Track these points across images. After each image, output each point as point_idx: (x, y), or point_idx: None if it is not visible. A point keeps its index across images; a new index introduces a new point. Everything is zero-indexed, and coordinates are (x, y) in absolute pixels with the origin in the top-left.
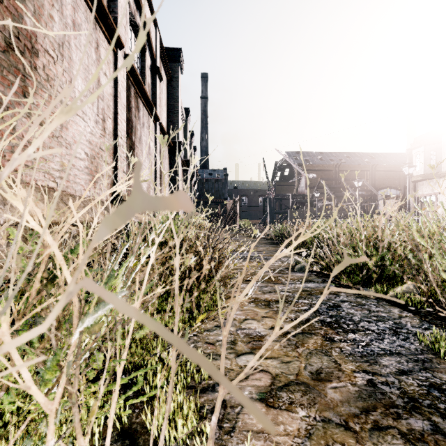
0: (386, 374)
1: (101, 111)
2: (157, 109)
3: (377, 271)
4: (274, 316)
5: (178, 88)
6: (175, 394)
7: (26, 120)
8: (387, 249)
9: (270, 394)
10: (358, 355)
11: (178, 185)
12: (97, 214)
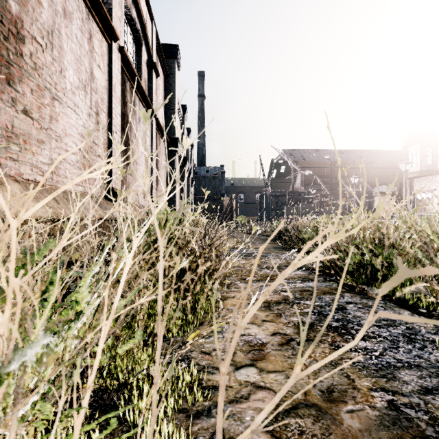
0: (408, 393)
1: (94, 104)
2: (153, 104)
3: (383, 270)
4: (275, 320)
5: (175, 85)
6: (163, 424)
7: (10, 109)
8: (393, 246)
9: (275, 421)
10: (373, 367)
11: (174, 182)
12: (76, 208)
